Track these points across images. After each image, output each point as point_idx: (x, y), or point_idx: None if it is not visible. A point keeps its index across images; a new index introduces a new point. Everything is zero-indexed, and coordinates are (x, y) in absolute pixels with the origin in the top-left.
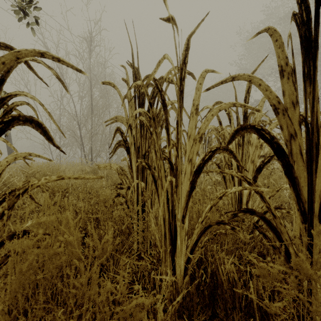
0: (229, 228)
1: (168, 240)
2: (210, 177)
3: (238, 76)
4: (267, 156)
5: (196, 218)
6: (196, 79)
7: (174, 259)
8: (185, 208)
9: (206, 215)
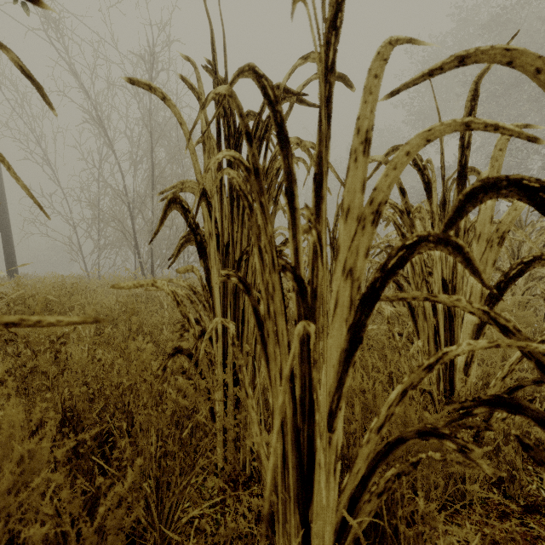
0: (453, 450)
1: (293, 470)
2: (380, 307)
3: (476, 52)
4: (515, 263)
5: (360, 410)
6: (354, 88)
7: (307, 519)
8: (337, 392)
9: (392, 414)
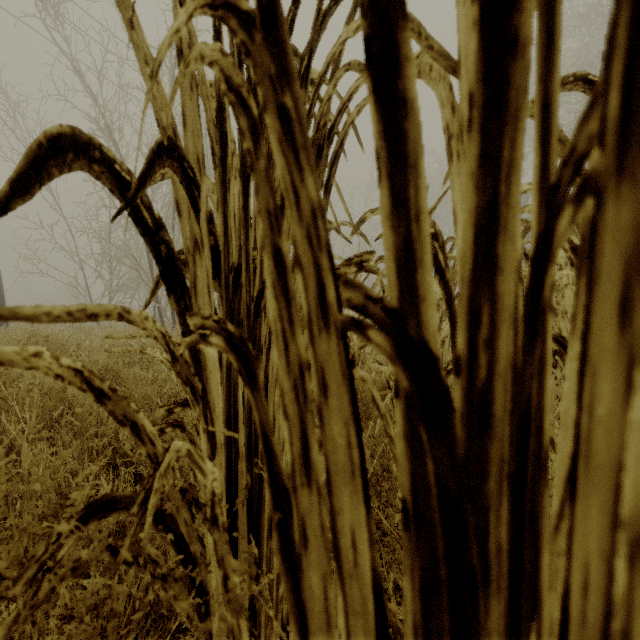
0: None
1: None
2: None
3: None
4: None
5: None
6: None
7: None
8: None
9: None
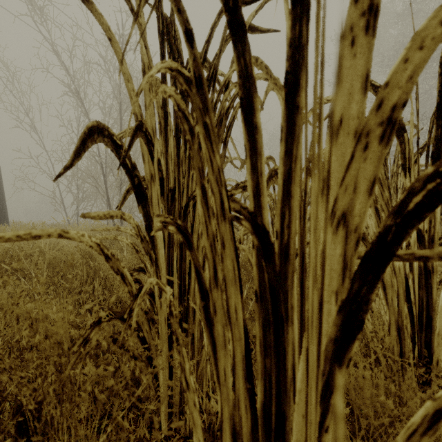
0: None
1: None
2: None
3: None
4: None
5: None
6: None
7: None
8: (320, 405)
9: None
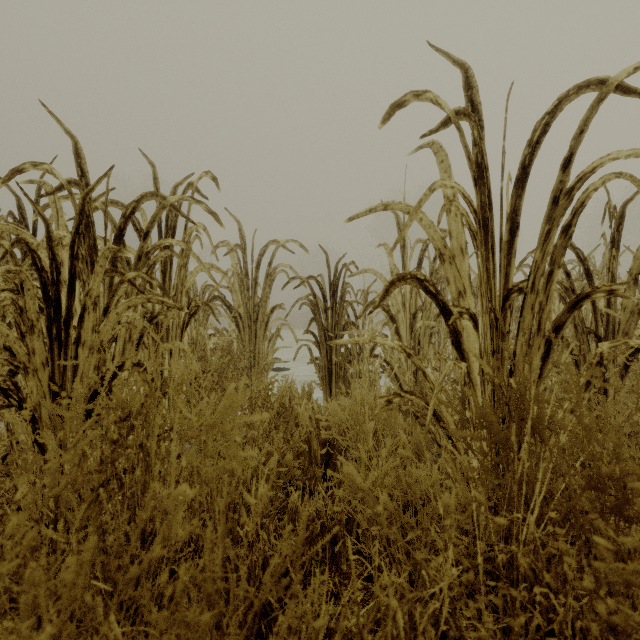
0: None
1: None
2: None
3: None
4: None
5: None
6: None
7: None
8: None
9: None
